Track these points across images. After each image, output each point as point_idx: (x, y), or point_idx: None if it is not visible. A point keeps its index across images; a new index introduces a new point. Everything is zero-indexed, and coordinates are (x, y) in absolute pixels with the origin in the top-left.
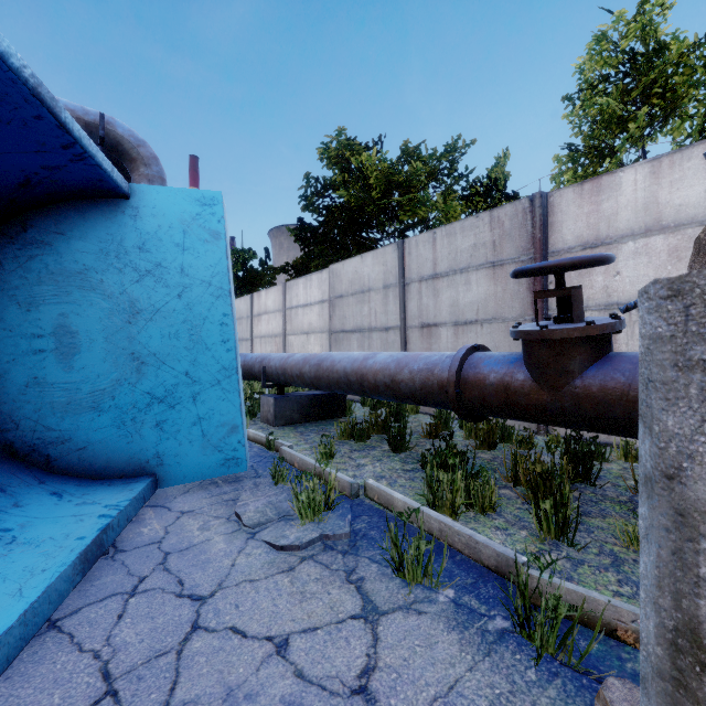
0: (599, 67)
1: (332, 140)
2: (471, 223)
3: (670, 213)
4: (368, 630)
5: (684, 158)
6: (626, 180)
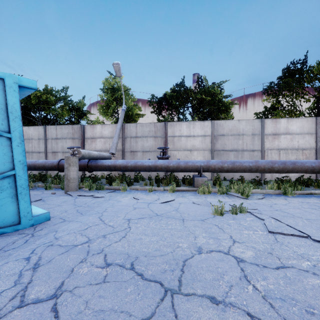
0: (108, 85)
1: None
2: (67, 127)
3: (104, 135)
4: (42, 192)
5: (106, 126)
6: (98, 127)
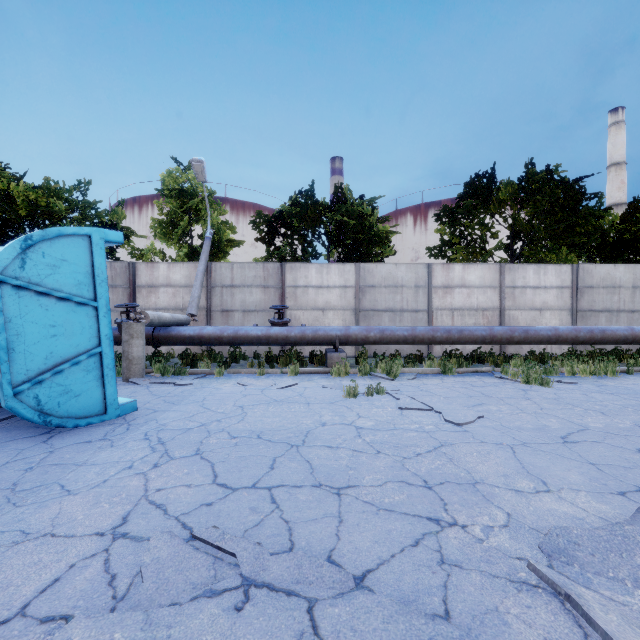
0: (172, 183)
1: None
2: None
3: (173, 281)
4: None
5: (176, 266)
6: (161, 267)
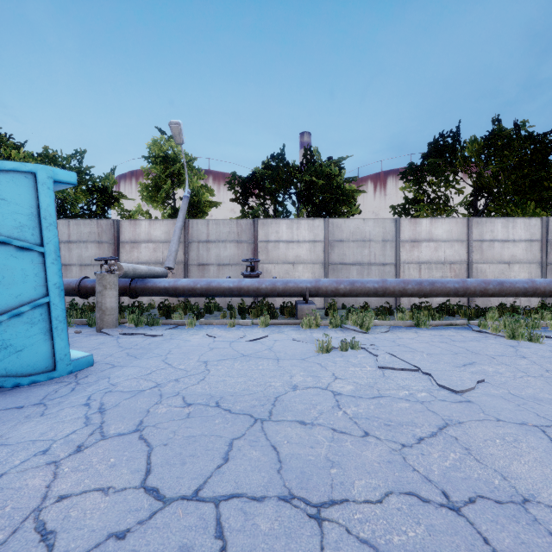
0: (157, 151)
1: None
2: (89, 222)
3: (153, 237)
4: None
5: (156, 223)
6: (143, 224)
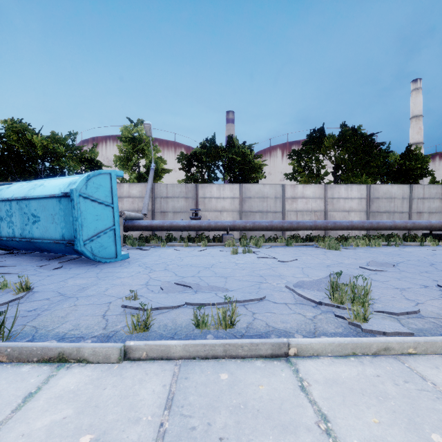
0: (127, 133)
1: (17, 126)
2: None
3: (132, 194)
4: None
5: (134, 185)
6: (125, 186)
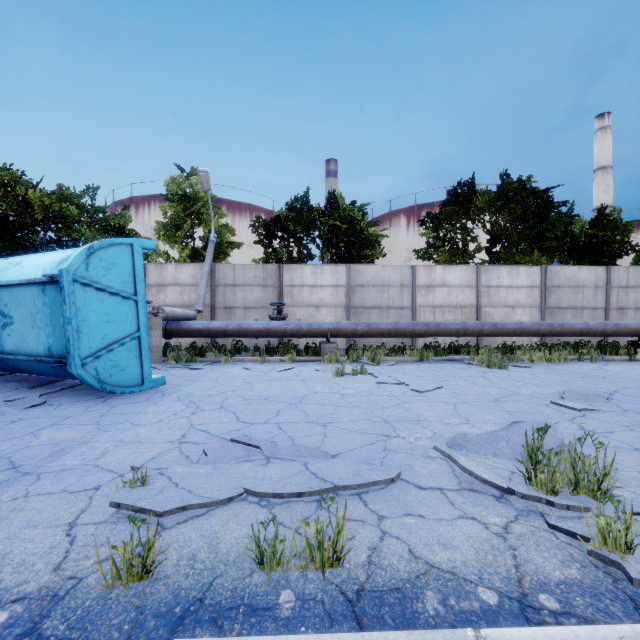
0: (176, 188)
1: (2, 174)
2: None
3: (180, 281)
4: None
5: (183, 266)
6: (169, 267)
